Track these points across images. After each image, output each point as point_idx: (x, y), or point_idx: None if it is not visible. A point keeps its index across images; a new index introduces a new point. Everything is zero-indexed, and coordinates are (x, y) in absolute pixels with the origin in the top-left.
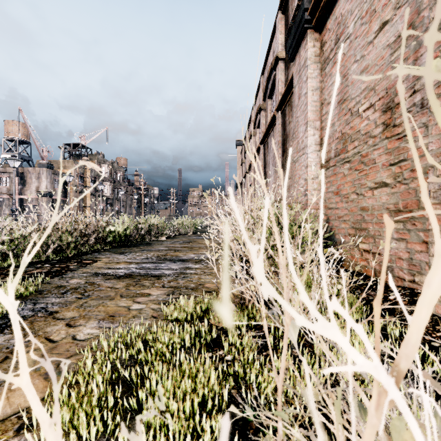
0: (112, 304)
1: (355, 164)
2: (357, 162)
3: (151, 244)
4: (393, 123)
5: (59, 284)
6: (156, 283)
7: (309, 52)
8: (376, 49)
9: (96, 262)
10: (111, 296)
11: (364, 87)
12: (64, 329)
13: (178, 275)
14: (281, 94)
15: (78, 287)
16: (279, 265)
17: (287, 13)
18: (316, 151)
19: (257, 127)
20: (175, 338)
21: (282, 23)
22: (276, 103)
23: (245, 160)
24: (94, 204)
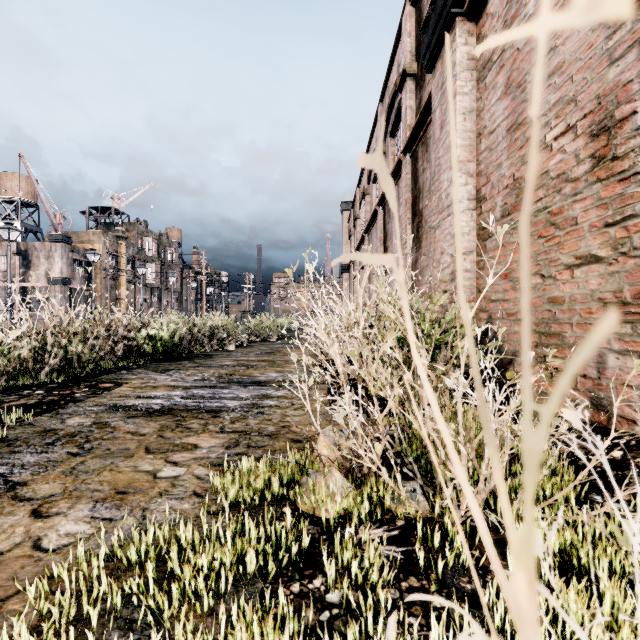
0: (128, 466)
1: (538, 227)
2: (543, 225)
3: (212, 357)
4: (611, 154)
5: (48, 426)
6: (211, 424)
7: (459, 52)
8: (579, 34)
9: (119, 386)
10: (129, 450)
11: (556, 100)
12: (25, 522)
13: (249, 410)
14: (410, 127)
15: (78, 433)
16: (424, 401)
17: (420, 4)
18: (470, 211)
19: (373, 180)
20: (226, 555)
21: (412, 21)
22: (403, 141)
23: (355, 232)
24: (133, 296)
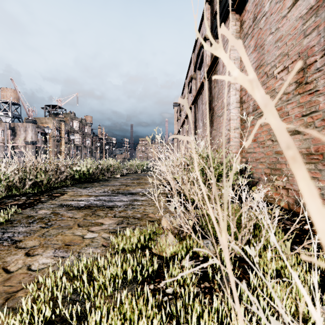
0: (70, 233)
1: None
2: None
3: (108, 181)
4: (305, 81)
5: (29, 214)
6: (109, 213)
7: (232, 29)
8: (289, 22)
9: (63, 195)
10: (70, 225)
11: (279, 54)
12: (22, 258)
13: (128, 206)
14: (208, 65)
15: (44, 217)
16: (212, 201)
17: (213, 4)
18: (237, 108)
19: (189, 92)
20: (119, 271)
21: (209, 12)
22: (204, 72)
23: (180, 117)
24: (68, 150)
